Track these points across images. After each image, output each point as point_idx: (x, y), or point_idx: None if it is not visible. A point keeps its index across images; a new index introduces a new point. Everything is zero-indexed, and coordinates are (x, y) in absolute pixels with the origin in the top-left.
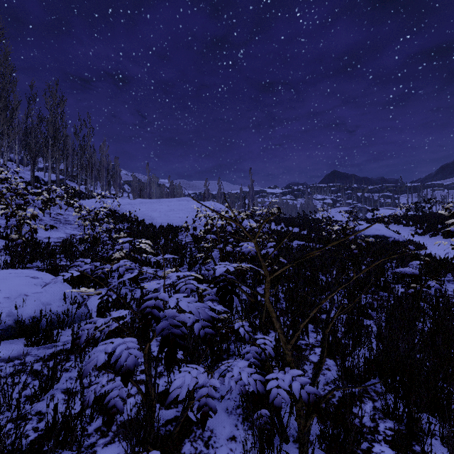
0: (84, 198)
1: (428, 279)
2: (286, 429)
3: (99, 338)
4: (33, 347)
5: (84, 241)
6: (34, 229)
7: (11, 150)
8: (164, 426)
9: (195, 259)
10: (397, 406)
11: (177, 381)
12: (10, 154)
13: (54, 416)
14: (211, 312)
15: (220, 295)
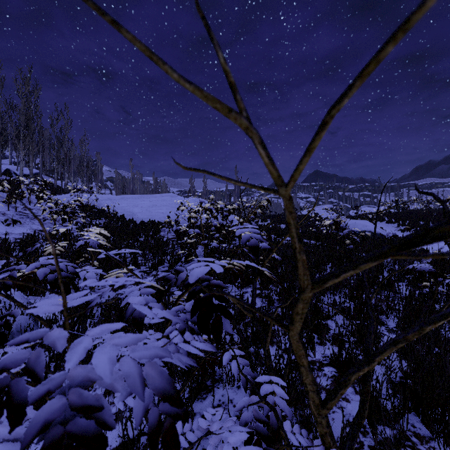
0: (60, 193)
1: None
2: None
3: None
4: None
5: (52, 237)
6: None
7: None
8: None
9: (177, 256)
10: None
11: None
12: None
13: None
14: (179, 354)
15: (198, 315)
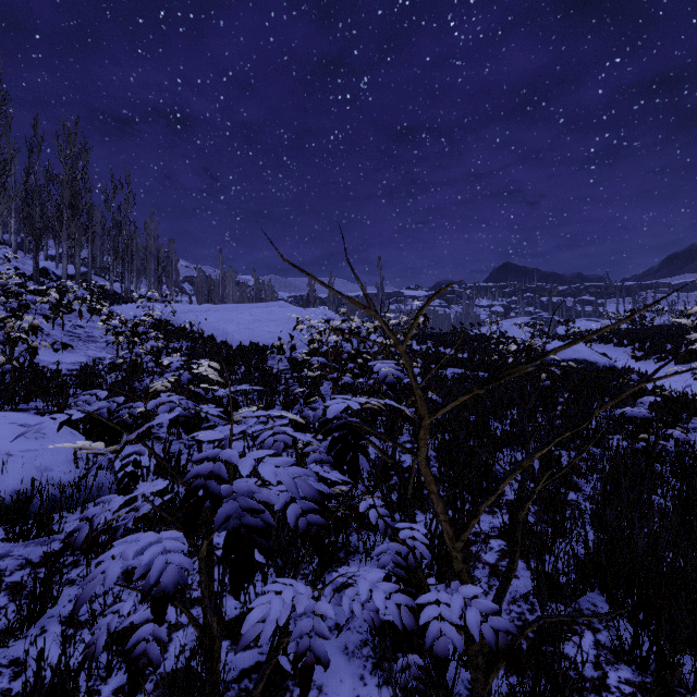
0: (119, 302)
1: (662, 426)
2: (449, 683)
3: (117, 530)
4: (17, 542)
5: (117, 368)
6: (32, 348)
7: (5, 228)
8: (236, 682)
9: (293, 396)
10: (639, 641)
11: (256, 613)
12: (4, 235)
13: (36, 671)
14: (319, 484)
15: (334, 453)
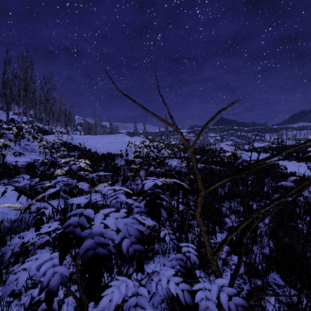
0: (47, 134)
1: None
2: None
3: (30, 251)
4: None
5: (44, 164)
6: (2, 154)
7: None
8: None
9: (127, 177)
10: (301, 300)
11: (105, 300)
12: None
13: None
14: (140, 226)
15: (148, 208)
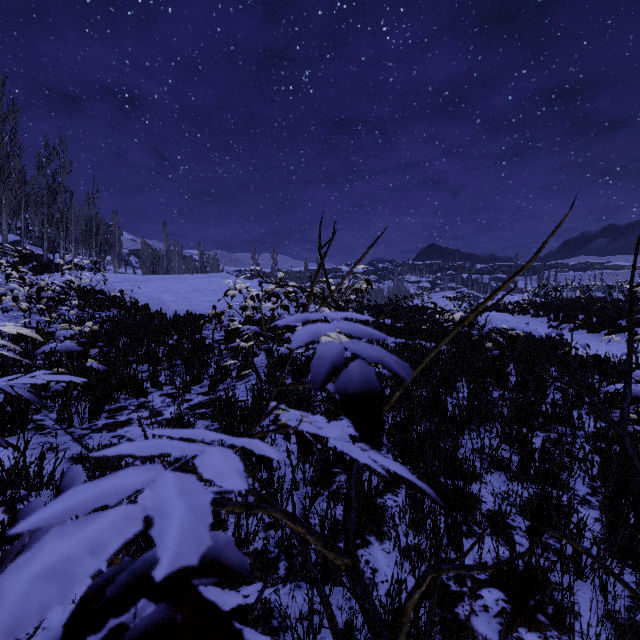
0: (51, 271)
1: None
2: None
3: None
4: None
5: (19, 339)
6: None
7: None
8: None
9: (224, 369)
10: None
11: None
12: None
13: None
14: None
15: None
